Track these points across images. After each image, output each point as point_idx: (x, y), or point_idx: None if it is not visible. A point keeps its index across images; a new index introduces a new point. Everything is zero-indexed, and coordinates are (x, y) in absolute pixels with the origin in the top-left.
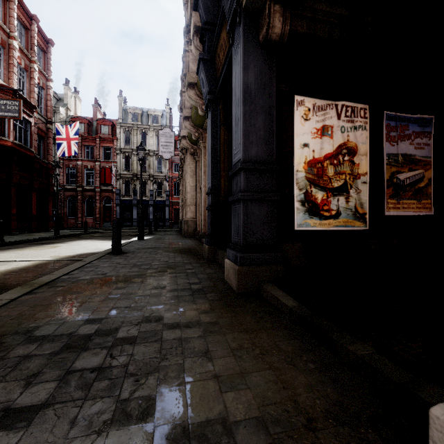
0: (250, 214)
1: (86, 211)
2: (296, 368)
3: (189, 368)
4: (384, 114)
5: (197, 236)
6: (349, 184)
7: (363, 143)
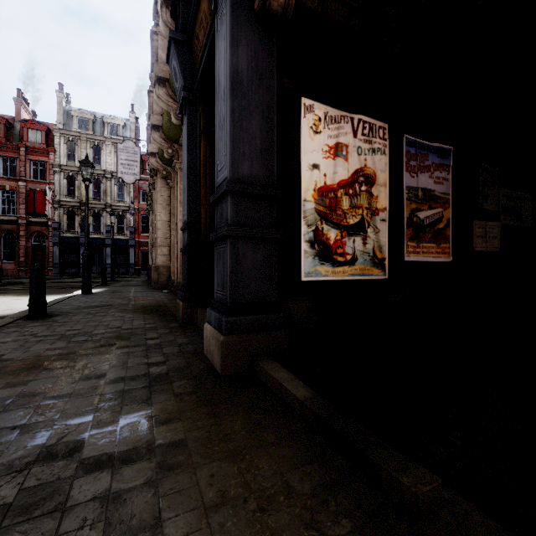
0: (240, 259)
1: (2, 253)
2: (322, 535)
3: None
4: (404, 138)
5: (171, 288)
6: (367, 222)
7: (382, 171)
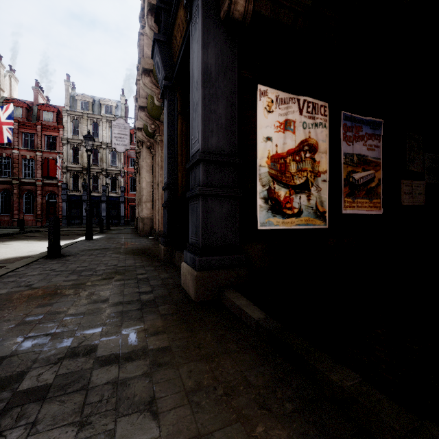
0: (210, 212)
1: (24, 208)
2: (271, 413)
3: (123, 437)
4: (342, 114)
5: (154, 235)
6: (311, 182)
7: (323, 141)
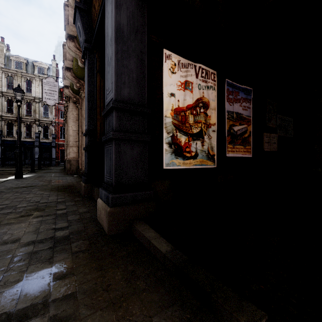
0: (122, 154)
1: None
2: None
3: None
4: (226, 81)
5: (79, 173)
6: (204, 132)
7: (213, 100)
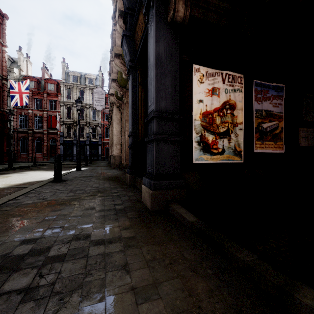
0: (160, 151)
1: (36, 149)
2: (198, 274)
3: (110, 281)
4: (253, 82)
5: (122, 167)
6: (231, 130)
7: (239, 101)
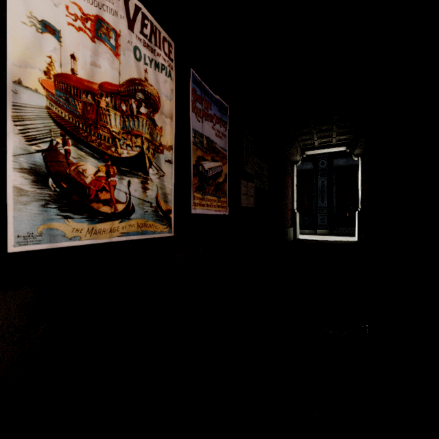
0: None
1: None
2: None
3: None
4: (191, 72)
5: None
6: (149, 159)
7: (167, 98)
